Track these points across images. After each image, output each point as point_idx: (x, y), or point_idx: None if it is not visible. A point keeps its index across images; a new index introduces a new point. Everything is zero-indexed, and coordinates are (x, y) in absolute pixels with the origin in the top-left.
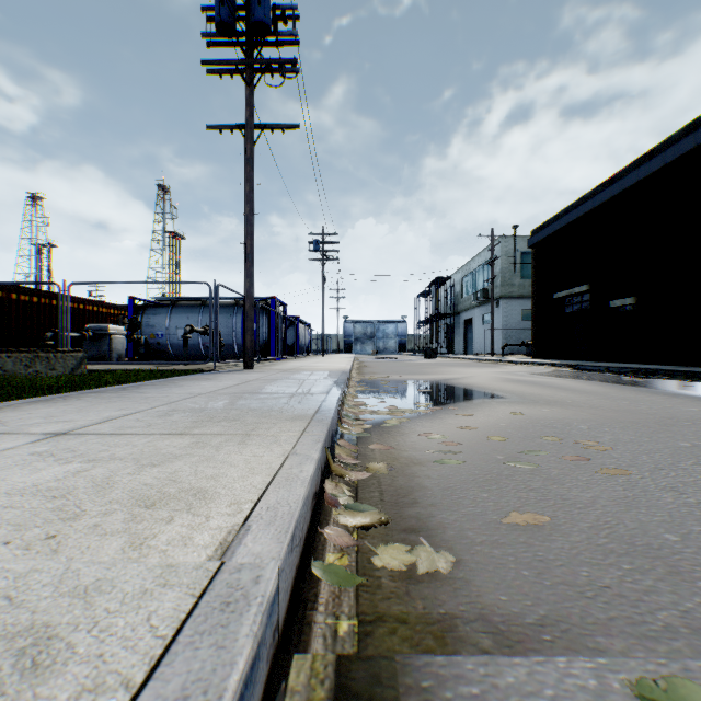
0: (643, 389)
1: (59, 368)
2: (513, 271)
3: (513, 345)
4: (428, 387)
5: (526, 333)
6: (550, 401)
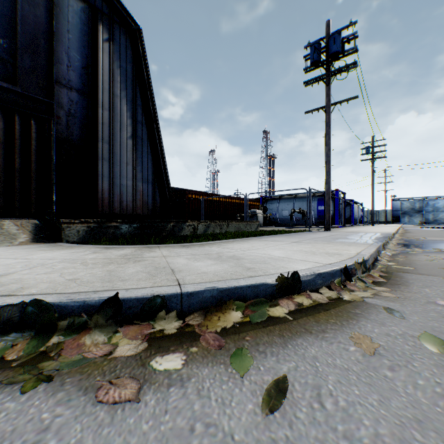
0: None
1: (252, 228)
2: None
3: None
4: None
5: None
6: None
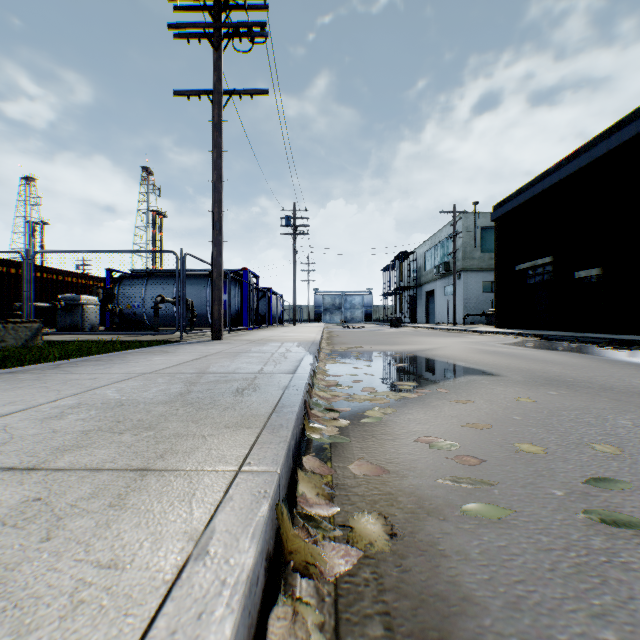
0: (636, 363)
1: (10, 340)
2: (473, 245)
3: (473, 315)
4: (404, 360)
5: (485, 304)
6: (548, 379)
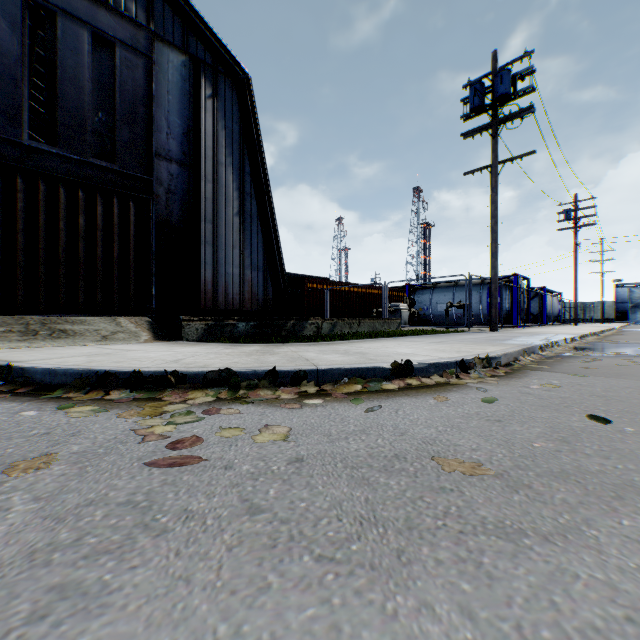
0: None
1: (391, 328)
2: None
3: None
4: None
5: None
6: None
